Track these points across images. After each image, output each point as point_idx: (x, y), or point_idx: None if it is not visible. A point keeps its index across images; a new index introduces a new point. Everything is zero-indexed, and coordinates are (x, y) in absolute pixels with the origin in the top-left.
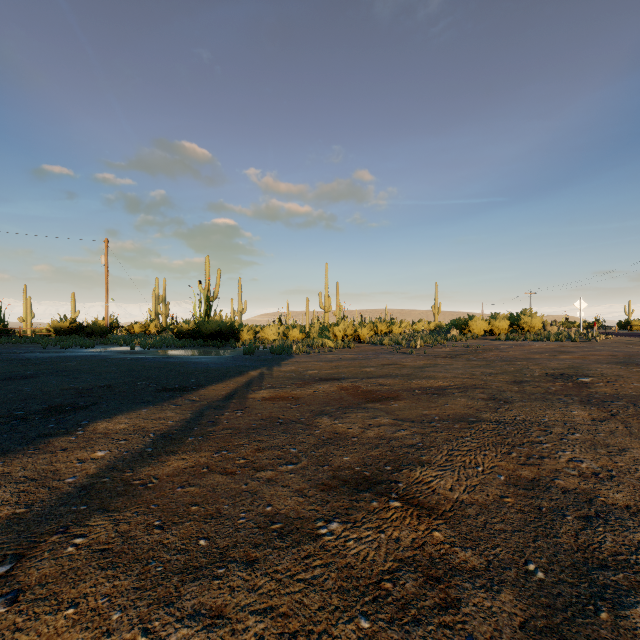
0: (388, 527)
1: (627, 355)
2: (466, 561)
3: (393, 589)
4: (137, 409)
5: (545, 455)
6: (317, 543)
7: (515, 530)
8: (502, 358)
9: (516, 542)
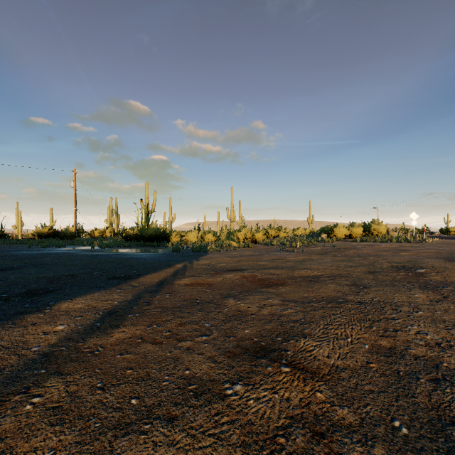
0: (280, 388)
1: (449, 252)
2: (344, 418)
3: (286, 444)
4: (92, 292)
5: (398, 329)
6: (224, 402)
7: (380, 391)
8: (359, 254)
9: (382, 401)
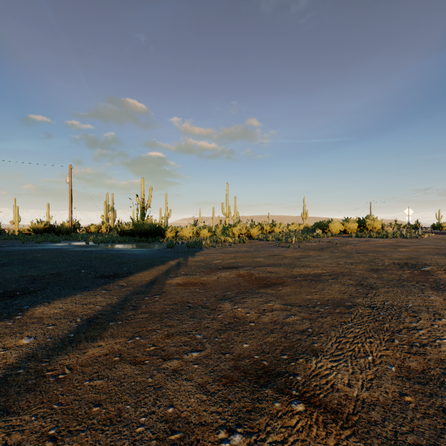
0: (295, 441)
1: None
2: None
3: None
4: (73, 294)
5: (425, 343)
6: None
7: (430, 444)
8: (357, 251)
9: None
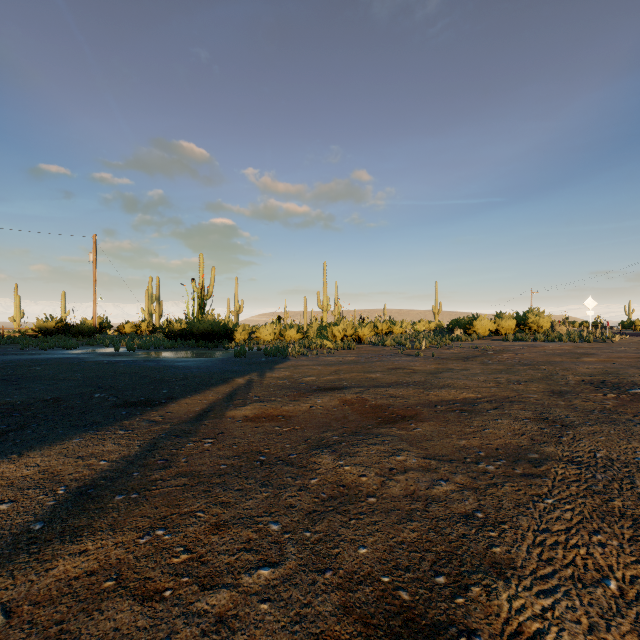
0: None
1: None
2: None
3: None
4: (68, 438)
5: None
6: None
7: None
8: (521, 361)
9: None
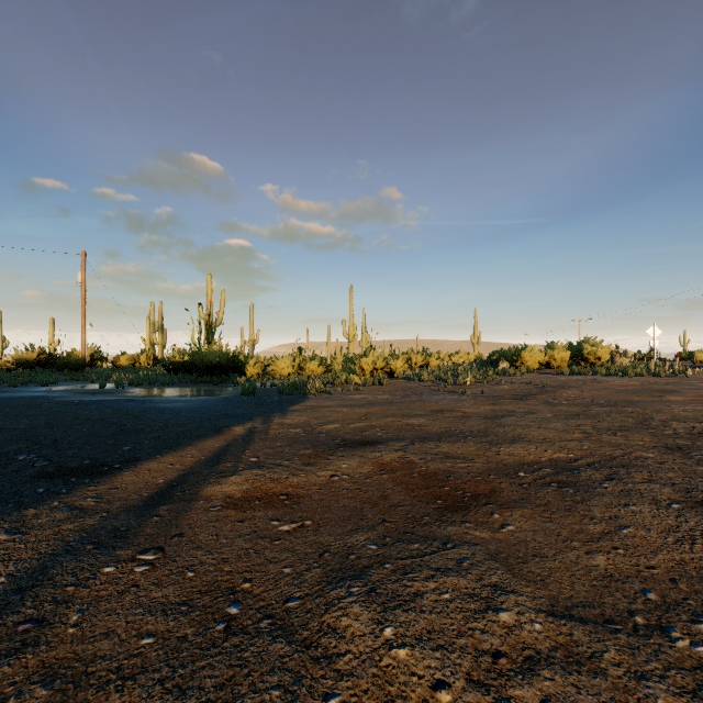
0: None
1: None
2: None
3: None
4: None
5: None
6: None
7: None
8: (594, 401)
9: None
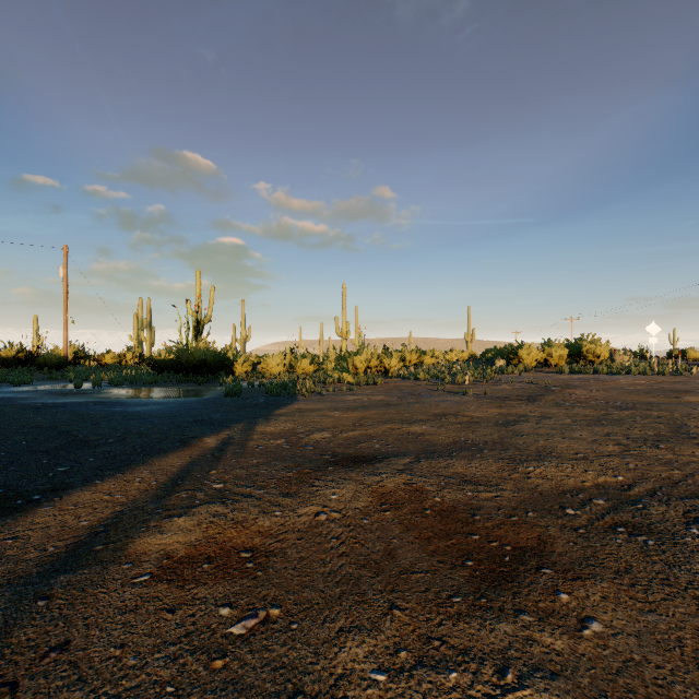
0: None
1: None
2: None
3: None
4: None
5: None
6: None
7: None
8: (609, 402)
9: None
